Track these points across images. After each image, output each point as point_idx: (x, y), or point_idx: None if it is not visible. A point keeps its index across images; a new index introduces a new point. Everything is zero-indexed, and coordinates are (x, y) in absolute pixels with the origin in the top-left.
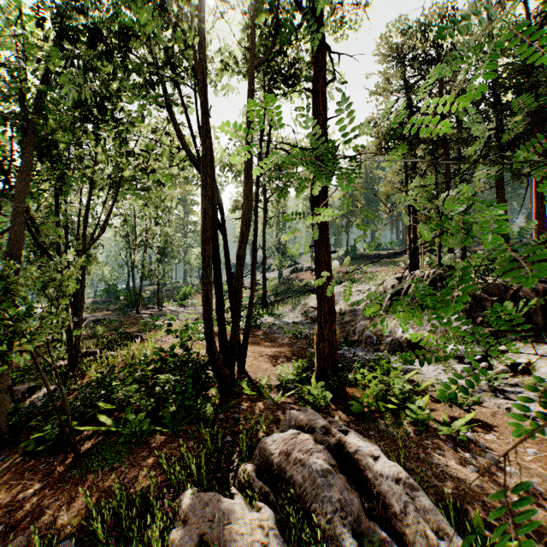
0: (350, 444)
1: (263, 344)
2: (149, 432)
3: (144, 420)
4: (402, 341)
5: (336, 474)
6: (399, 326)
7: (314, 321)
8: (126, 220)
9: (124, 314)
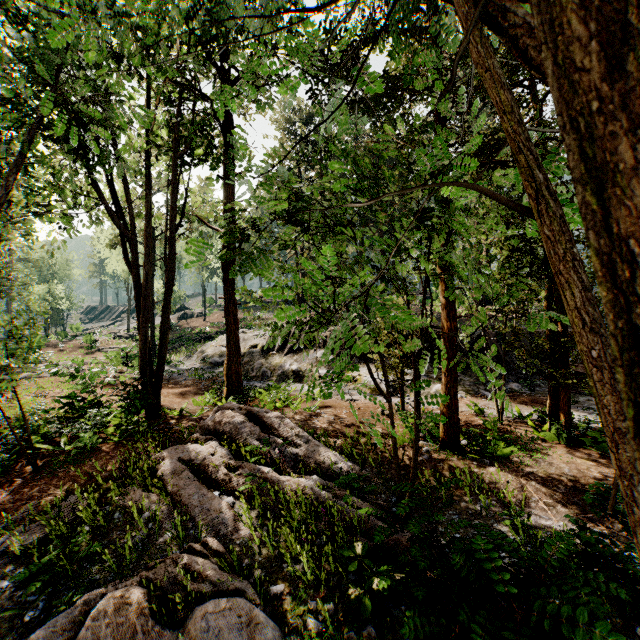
0: (255, 410)
1: (168, 387)
2: (97, 445)
3: (93, 437)
4: (290, 372)
5: (248, 423)
6: (288, 361)
7: (215, 366)
8: None
9: None
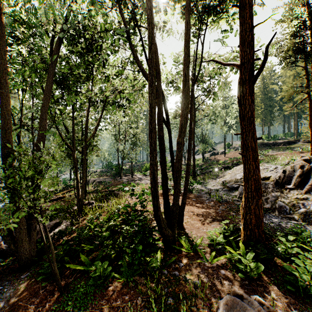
0: None
1: (195, 205)
2: (111, 277)
3: (107, 268)
4: None
5: None
6: (311, 199)
7: (231, 189)
8: (115, 126)
9: (114, 179)
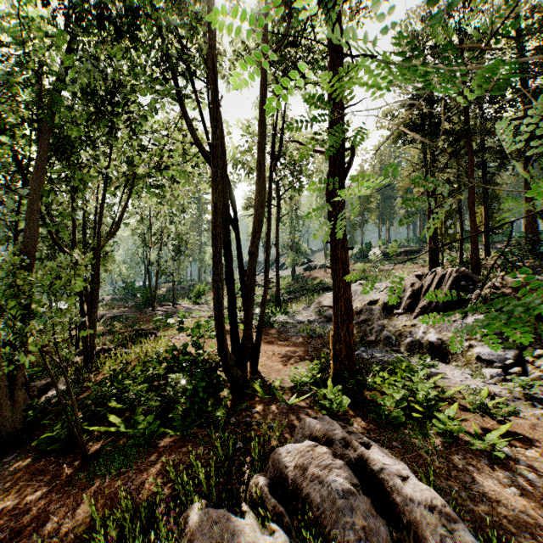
0: (374, 460)
1: (276, 343)
2: (159, 434)
3: (154, 423)
4: (424, 342)
5: (358, 495)
6: (420, 326)
7: (329, 320)
8: (142, 219)
9: (140, 311)
